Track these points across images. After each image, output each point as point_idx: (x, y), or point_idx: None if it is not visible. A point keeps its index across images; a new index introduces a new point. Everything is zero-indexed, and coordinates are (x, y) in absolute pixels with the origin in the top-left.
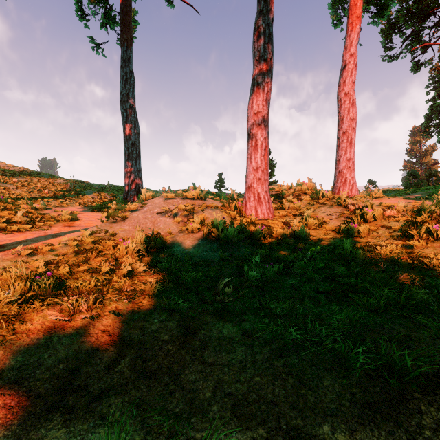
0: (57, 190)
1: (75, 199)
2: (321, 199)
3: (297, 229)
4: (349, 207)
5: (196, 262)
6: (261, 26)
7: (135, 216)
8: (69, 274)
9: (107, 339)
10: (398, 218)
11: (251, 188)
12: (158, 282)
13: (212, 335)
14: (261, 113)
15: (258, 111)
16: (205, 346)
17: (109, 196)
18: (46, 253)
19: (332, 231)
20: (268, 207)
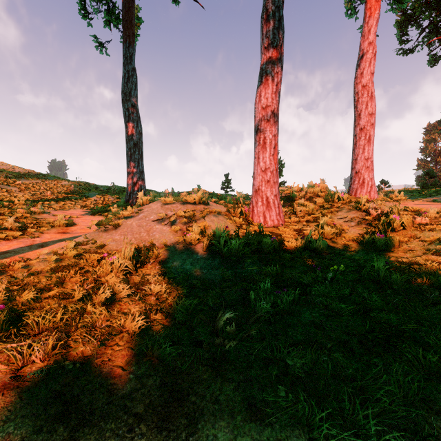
0: (60, 192)
1: (77, 201)
2: (336, 203)
3: (312, 241)
4: (371, 213)
5: (193, 284)
6: (270, 9)
7: (128, 223)
8: (33, 302)
9: (59, 410)
10: (432, 227)
11: (258, 191)
12: (142, 314)
13: (204, 407)
14: (270, 107)
15: (266, 105)
16: (194, 429)
17: (113, 199)
18: (18, 270)
19: (353, 241)
20: (278, 213)
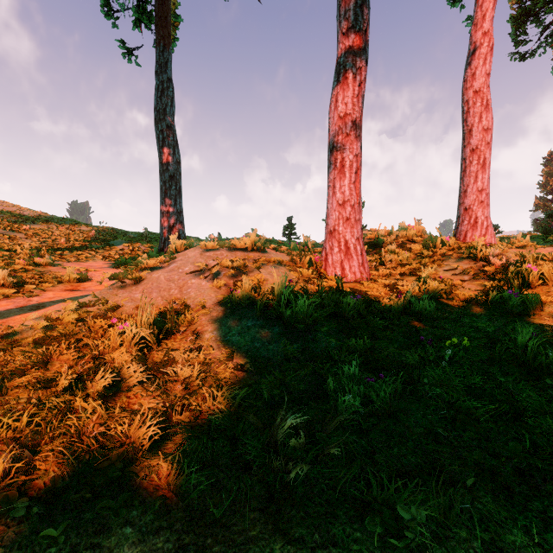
0: (77, 240)
1: (98, 250)
2: (440, 250)
3: (414, 301)
4: (492, 263)
5: (241, 364)
6: None
7: (154, 277)
8: None
9: None
10: None
11: (334, 232)
12: (158, 415)
13: None
14: (350, 115)
15: (345, 113)
16: None
17: (144, 248)
18: None
19: (470, 302)
20: (361, 263)
